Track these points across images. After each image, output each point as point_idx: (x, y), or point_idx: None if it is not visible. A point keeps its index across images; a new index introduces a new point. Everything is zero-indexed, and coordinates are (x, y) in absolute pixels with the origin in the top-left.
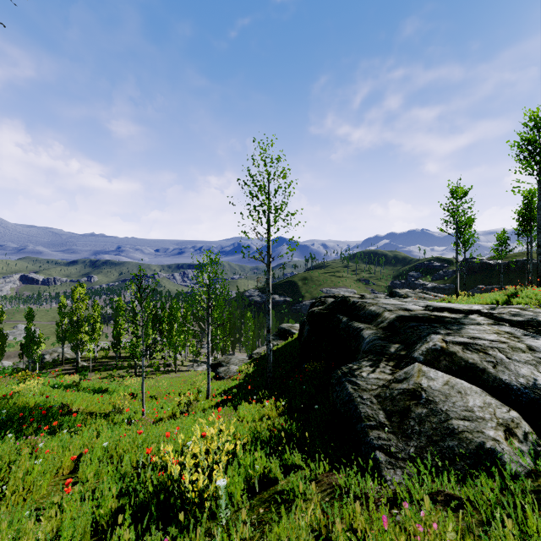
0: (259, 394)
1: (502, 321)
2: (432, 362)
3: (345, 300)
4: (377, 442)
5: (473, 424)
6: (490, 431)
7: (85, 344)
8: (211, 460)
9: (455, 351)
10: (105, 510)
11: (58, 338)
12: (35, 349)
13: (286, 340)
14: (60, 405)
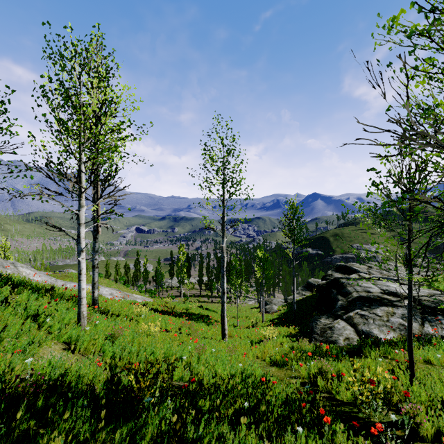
0: (288, 323)
1: (419, 305)
2: (347, 320)
3: (338, 280)
4: (314, 337)
5: (338, 336)
6: (341, 338)
7: (185, 280)
8: (272, 335)
9: (355, 317)
10: (247, 342)
11: (170, 274)
12: (161, 280)
13: (312, 291)
14: (206, 315)
